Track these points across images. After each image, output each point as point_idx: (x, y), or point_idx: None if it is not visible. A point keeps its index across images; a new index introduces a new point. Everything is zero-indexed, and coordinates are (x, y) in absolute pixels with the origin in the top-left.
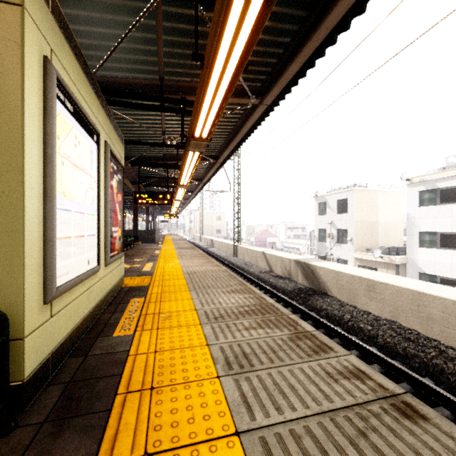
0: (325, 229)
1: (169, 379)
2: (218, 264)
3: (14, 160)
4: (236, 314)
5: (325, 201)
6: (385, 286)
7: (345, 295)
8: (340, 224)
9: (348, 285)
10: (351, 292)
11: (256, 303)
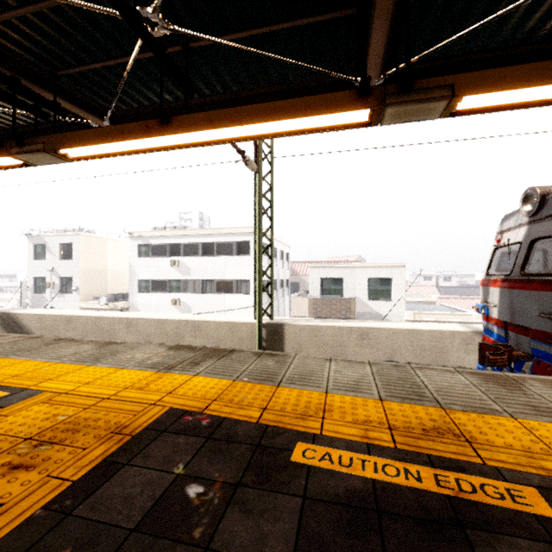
0: (44, 277)
1: None
2: None
3: None
4: None
5: (45, 243)
6: (79, 318)
7: (49, 333)
8: (64, 272)
9: (51, 324)
10: (54, 329)
11: None
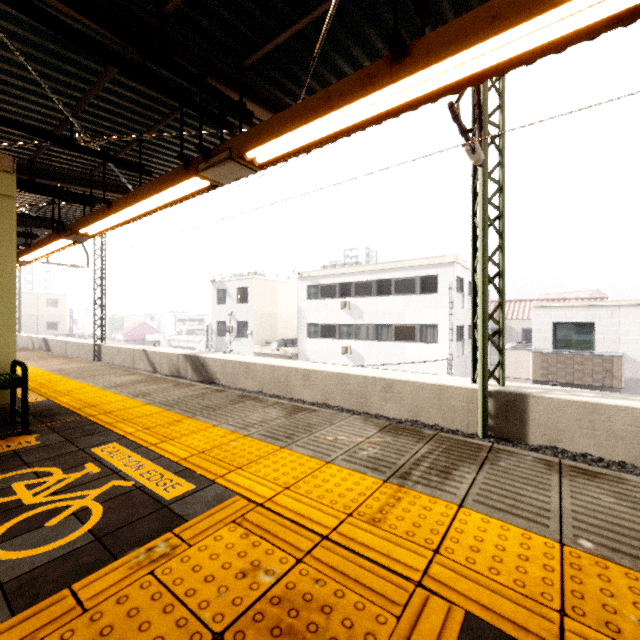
0: (224, 321)
1: (101, 403)
2: (90, 362)
3: (10, 282)
4: (132, 383)
5: (225, 288)
6: (256, 366)
7: (230, 380)
8: (240, 316)
9: (232, 370)
10: (234, 376)
11: (147, 378)
